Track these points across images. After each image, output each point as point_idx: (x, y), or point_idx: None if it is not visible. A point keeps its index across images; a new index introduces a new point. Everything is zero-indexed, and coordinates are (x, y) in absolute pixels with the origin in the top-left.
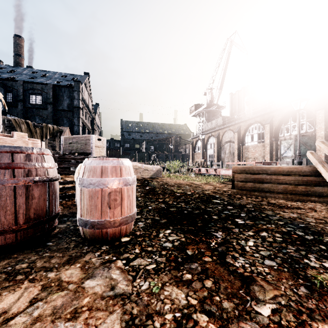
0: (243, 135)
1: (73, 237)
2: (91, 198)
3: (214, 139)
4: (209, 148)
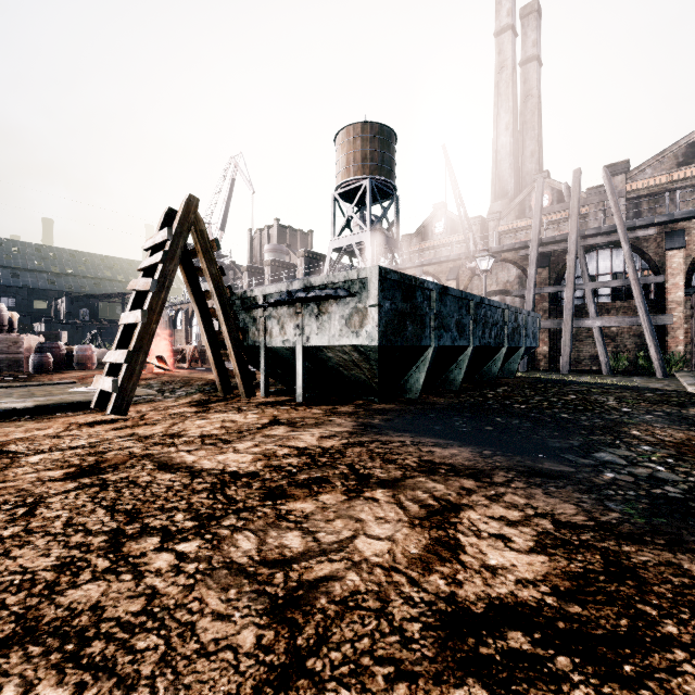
0: None
1: (74, 370)
2: (82, 357)
3: None
4: (196, 324)
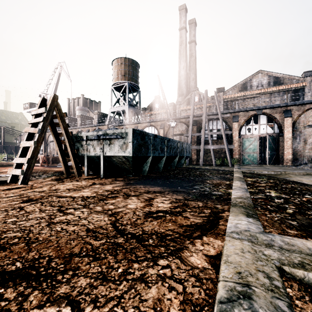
0: (60, 138)
1: None
2: None
3: None
4: None
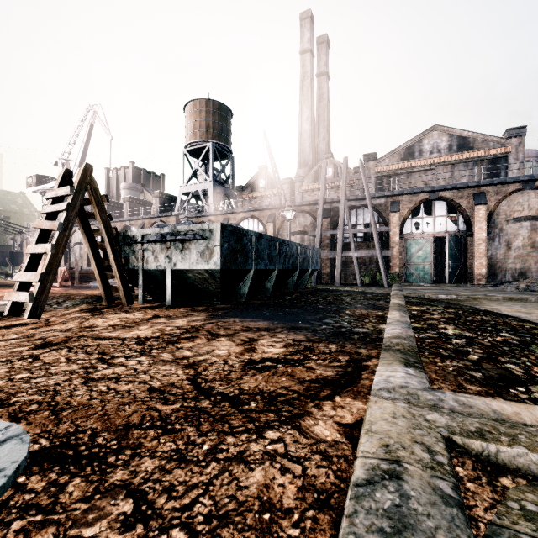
0: None
1: None
2: None
3: None
4: None
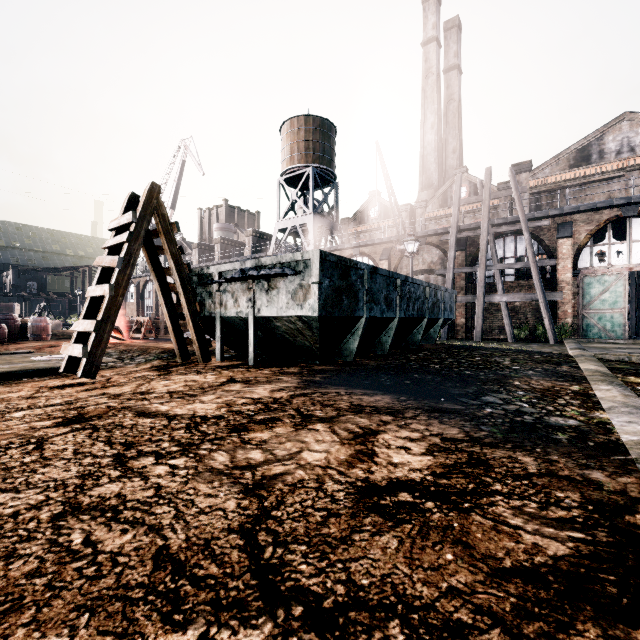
0: None
1: (29, 340)
2: (37, 328)
3: (153, 285)
4: (147, 298)
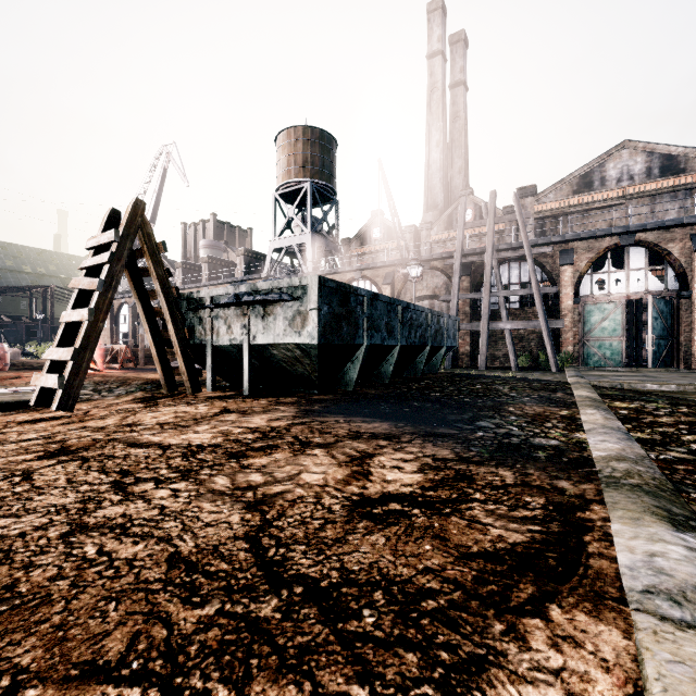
0: None
1: None
2: None
3: (129, 309)
4: (122, 323)
